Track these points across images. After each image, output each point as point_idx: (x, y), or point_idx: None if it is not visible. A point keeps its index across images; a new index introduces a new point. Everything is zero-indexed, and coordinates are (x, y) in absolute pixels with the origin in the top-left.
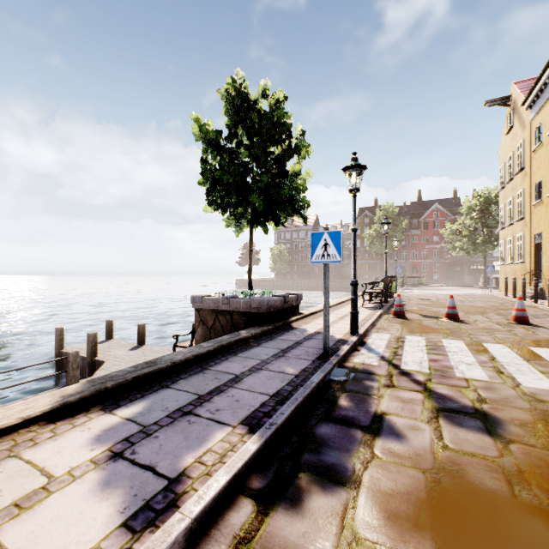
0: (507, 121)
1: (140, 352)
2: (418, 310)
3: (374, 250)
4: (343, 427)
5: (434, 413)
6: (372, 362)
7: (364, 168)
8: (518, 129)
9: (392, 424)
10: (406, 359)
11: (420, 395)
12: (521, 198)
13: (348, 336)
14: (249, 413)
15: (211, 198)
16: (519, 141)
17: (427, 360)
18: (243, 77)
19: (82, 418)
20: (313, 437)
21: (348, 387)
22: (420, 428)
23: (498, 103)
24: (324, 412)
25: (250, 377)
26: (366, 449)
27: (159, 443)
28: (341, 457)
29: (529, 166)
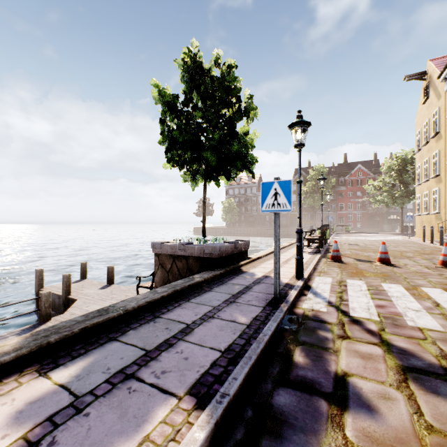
0: (423, 93)
1: (108, 290)
2: (351, 254)
3: (308, 203)
4: (304, 395)
5: (400, 373)
6: (321, 308)
7: (309, 125)
8: (434, 99)
9: (358, 390)
10: (353, 305)
11: (379, 349)
12: (437, 158)
13: (294, 280)
14: (198, 376)
15: (169, 156)
16: (434, 110)
17: (374, 306)
18: (197, 47)
19: (11, 383)
20: (271, 411)
21: (302, 338)
22: (392, 397)
23: (416, 77)
24: (280, 371)
25: (202, 326)
26: (336, 430)
27: (88, 426)
28: (308, 445)
29: (444, 130)
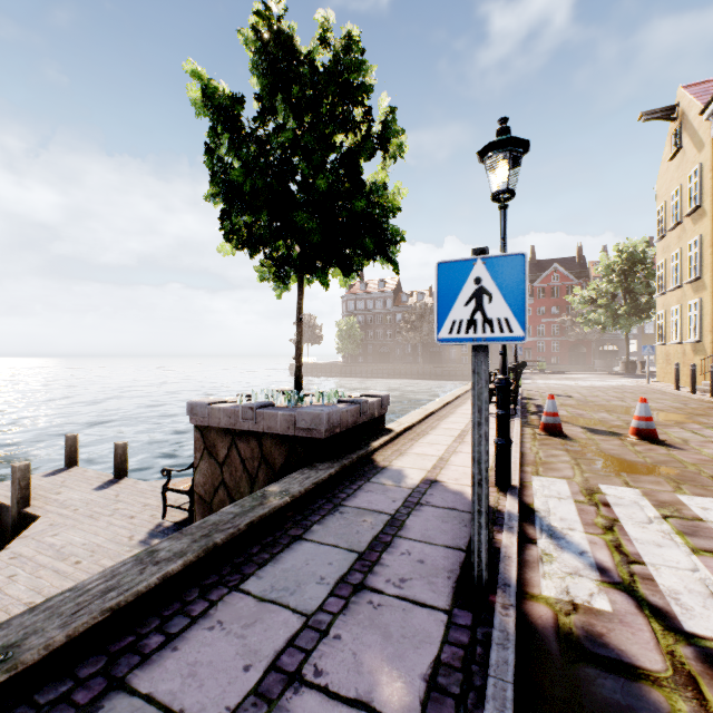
0: (670, 142)
1: (112, 493)
2: (570, 417)
3: None
4: None
5: None
6: (592, 597)
7: (525, 149)
8: (690, 152)
9: None
10: (666, 581)
11: None
12: (697, 249)
13: (495, 495)
14: None
15: (229, 226)
16: (692, 169)
17: None
18: None
19: None
20: None
21: None
22: None
23: (659, 116)
24: None
25: None
26: None
27: None
28: None
29: (711, 203)
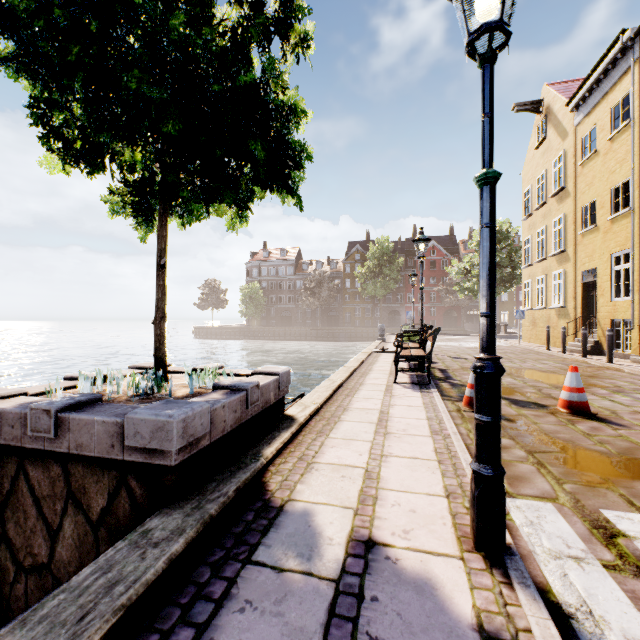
0: (537, 132)
1: None
2: None
3: (367, 292)
4: None
5: None
6: None
7: None
8: (555, 140)
9: None
10: None
11: None
12: (562, 226)
13: (492, 585)
14: None
15: (42, 119)
16: (556, 155)
17: None
18: None
19: None
20: None
21: None
22: None
23: (529, 108)
24: None
25: None
26: None
27: None
28: None
29: (574, 184)
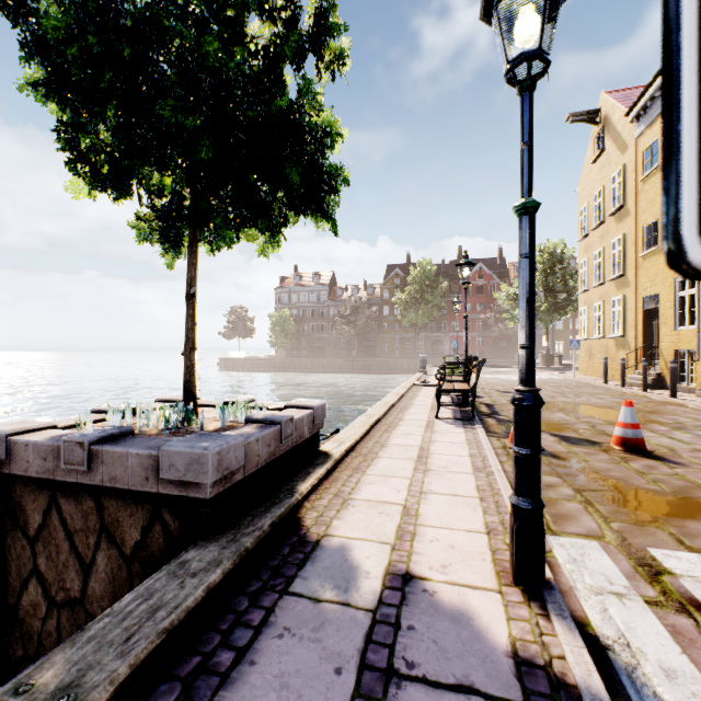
0: (593, 145)
1: None
2: None
3: (408, 320)
4: None
5: None
6: None
7: None
8: (613, 154)
9: None
10: None
11: None
12: (621, 247)
13: (529, 616)
14: None
15: (70, 144)
16: (615, 170)
17: None
18: None
19: None
20: None
21: None
22: None
23: (585, 118)
24: None
25: None
26: None
27: None
28: None
29: (634, 202)
